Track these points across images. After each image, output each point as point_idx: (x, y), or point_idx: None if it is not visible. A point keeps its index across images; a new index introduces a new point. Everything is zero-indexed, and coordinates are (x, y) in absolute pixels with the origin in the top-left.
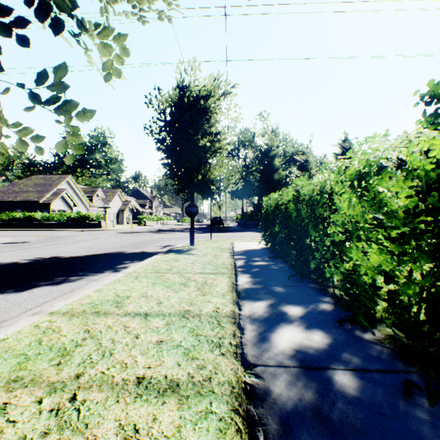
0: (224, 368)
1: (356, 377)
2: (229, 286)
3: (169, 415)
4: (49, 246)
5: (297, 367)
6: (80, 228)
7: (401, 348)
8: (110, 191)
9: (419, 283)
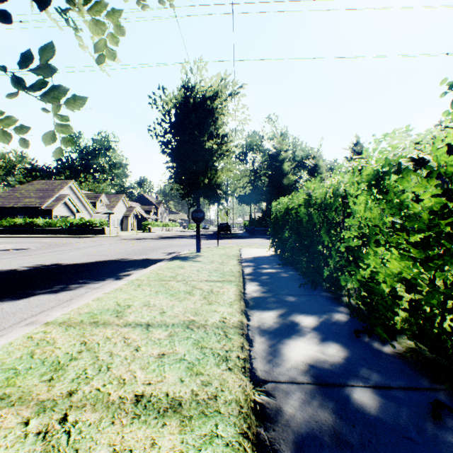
0: (231, 385)
1: (377, 396)
2: (237, 294)
3: (169, 439)
4: (50, 253)
5: (311, 384)
6: (83, 235)
7: (425, 362)
8: (114, 196)
9: (444, 292)
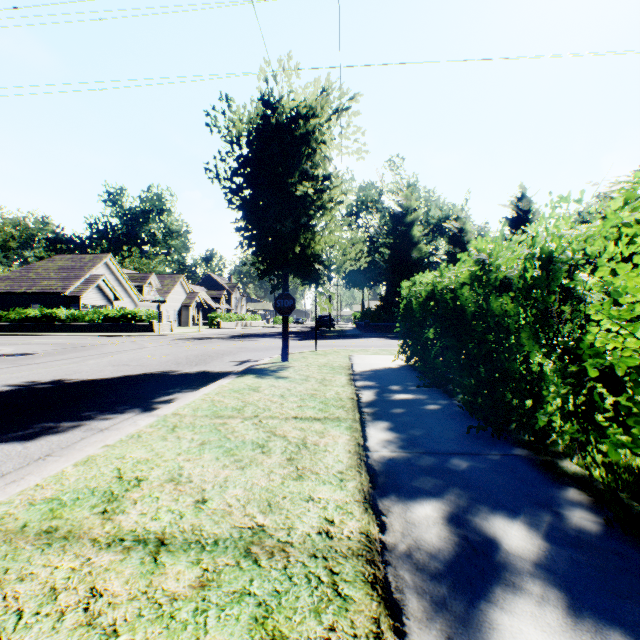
0: None
1: None
2: (352, 452)
3: None
4: (61, 361)
5: None
6: (123, 332)
7: None
8: (168, 278)
9: None
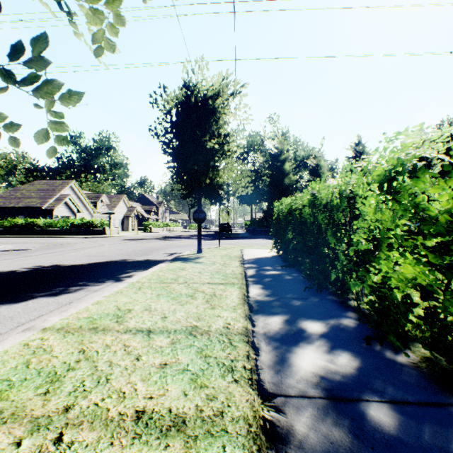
0: (238, 400)
1: (395, 412)
2: (241, 298)
3: None
4: (50, 254)
5: (323, 398)
6: (84, 235)
7: (442, 373)
8: (115, 197)
9: None
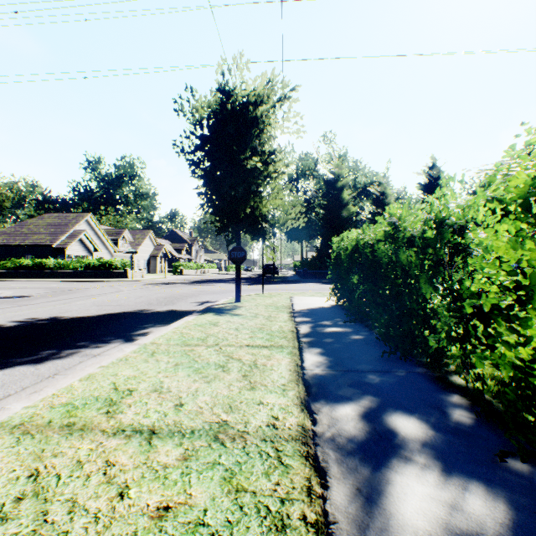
0: None
1: None
2: (292, 370)
3: None
4: (53, 302)
5: None
6: (101, 278)
7: None
8: (139, 233)
9: None
